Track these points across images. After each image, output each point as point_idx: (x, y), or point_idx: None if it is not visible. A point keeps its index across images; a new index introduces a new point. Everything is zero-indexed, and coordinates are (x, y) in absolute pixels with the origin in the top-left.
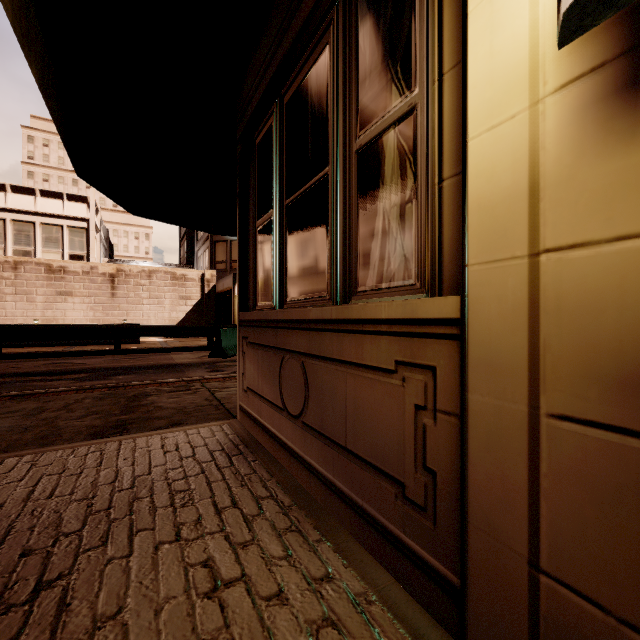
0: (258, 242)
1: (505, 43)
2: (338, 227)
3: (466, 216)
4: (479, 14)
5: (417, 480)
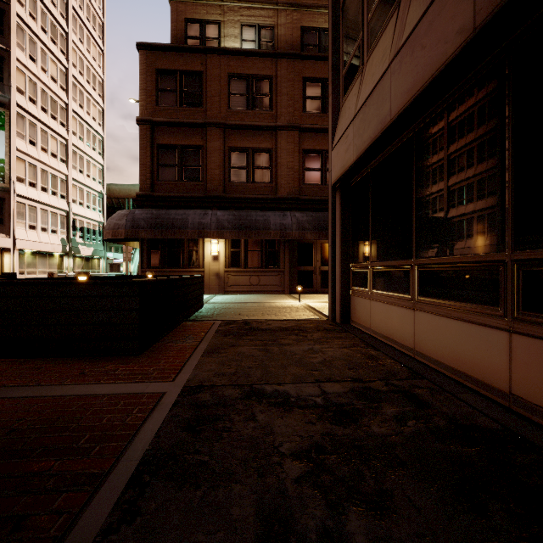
0: (151, 253)
1: (208, 253)
2: (184, 258)
3: (205, 263)
4: (206, 249)
5: None
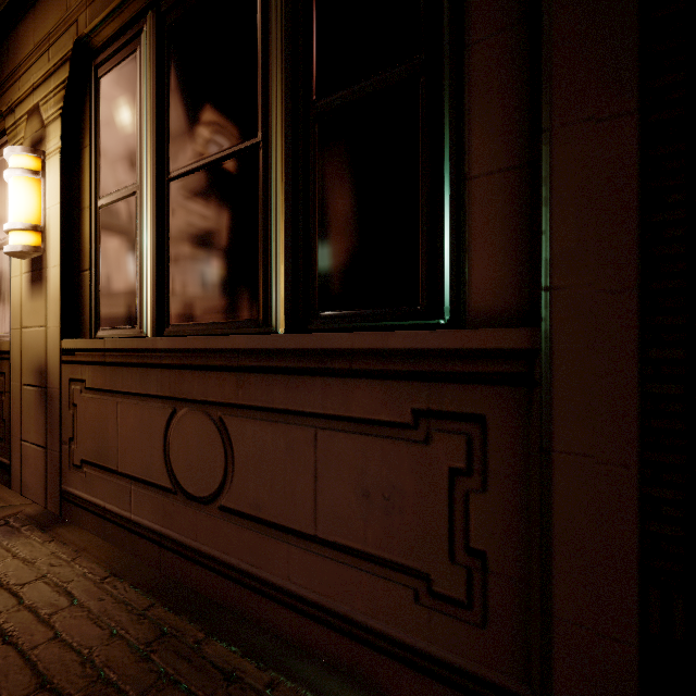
0: None
1: None
2: None
3: (11, 308)
4: None
5: (2, 427)
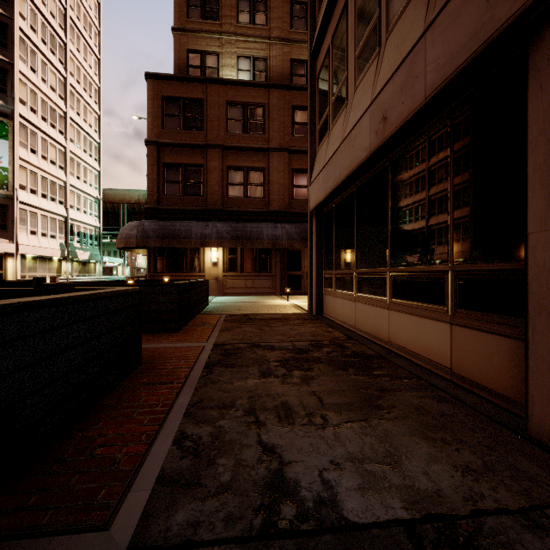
0: (157, 260)
1: (208, 259)
2: (187, 264)
3: (205, 268)
4: (206, 256)
5: None
